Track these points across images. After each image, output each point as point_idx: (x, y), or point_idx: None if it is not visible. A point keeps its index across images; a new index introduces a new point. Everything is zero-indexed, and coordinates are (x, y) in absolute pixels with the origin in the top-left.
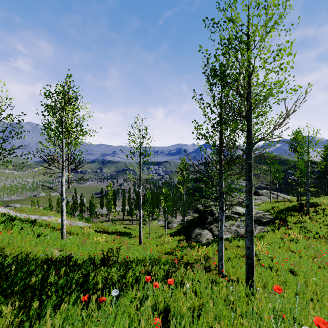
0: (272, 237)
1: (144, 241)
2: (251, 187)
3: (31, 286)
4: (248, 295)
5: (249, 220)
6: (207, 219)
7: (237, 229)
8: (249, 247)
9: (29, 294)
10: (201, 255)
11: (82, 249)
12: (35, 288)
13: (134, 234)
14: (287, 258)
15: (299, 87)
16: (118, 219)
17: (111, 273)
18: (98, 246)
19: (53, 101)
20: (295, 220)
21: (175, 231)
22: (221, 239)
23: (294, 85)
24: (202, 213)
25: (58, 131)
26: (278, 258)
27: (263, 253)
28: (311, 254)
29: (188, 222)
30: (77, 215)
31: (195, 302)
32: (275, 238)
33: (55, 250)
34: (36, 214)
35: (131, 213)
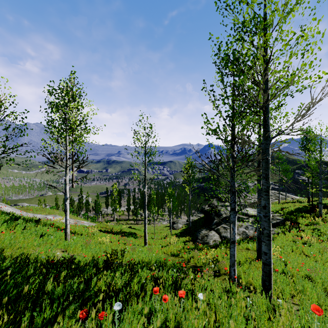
0: (284, 239)
1: (149, 242)
2: (269, 186)
3: (24, 295)
4: (268, 308)
5: (266, 223)
6: (213, 220)
7: (245, 230)
8: (266, 252)
9: (23, 305)
10: (209, 259)
11: (85, 250)
12: (29, 297)
13: (138, 234)
14: (302, 263)
15: (324, 73)
16: (123, 219)
17: (114, 279)
18: (102, 247)
19: (56, 98)
20: (307, 222)
21: (180, 232)
22: (233, 243)
23: (319, 70)
24: (208, 213)
25: (62, 129)
26: (292, 262)
27: (276, 257)
28: (327, 259)
29: (193, 223)
30: (83, 214)
31: (211, 319)
32: (287, 241)
33: (58, 250)
34: (42, 213)
35: (136, 213)
